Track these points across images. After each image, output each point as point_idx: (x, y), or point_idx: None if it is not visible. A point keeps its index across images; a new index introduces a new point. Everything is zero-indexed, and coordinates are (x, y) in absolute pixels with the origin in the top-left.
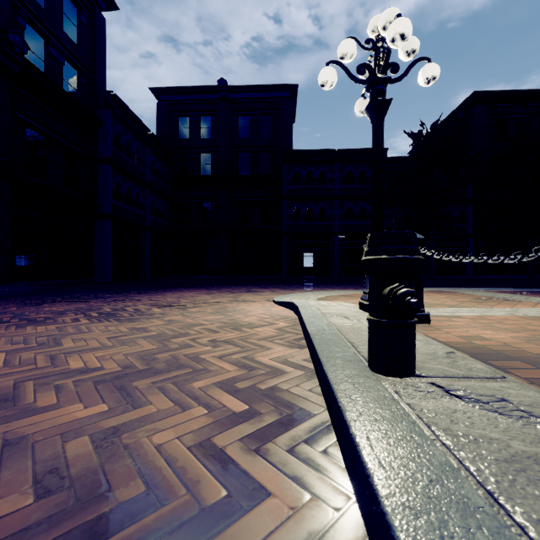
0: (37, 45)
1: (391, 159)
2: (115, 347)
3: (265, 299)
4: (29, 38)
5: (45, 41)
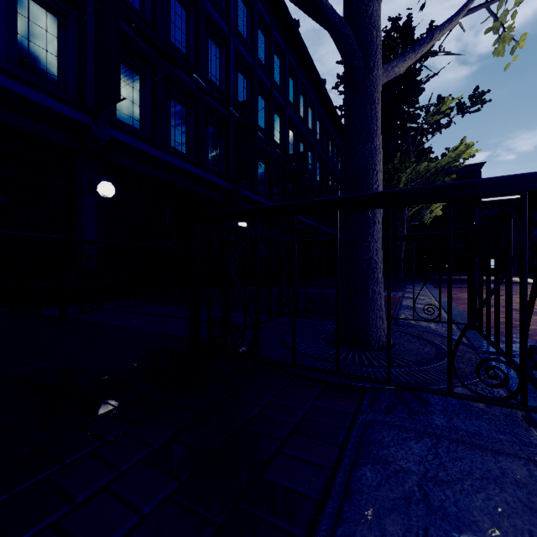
0: None
1: None
2: None
3: None
4: None
5: None
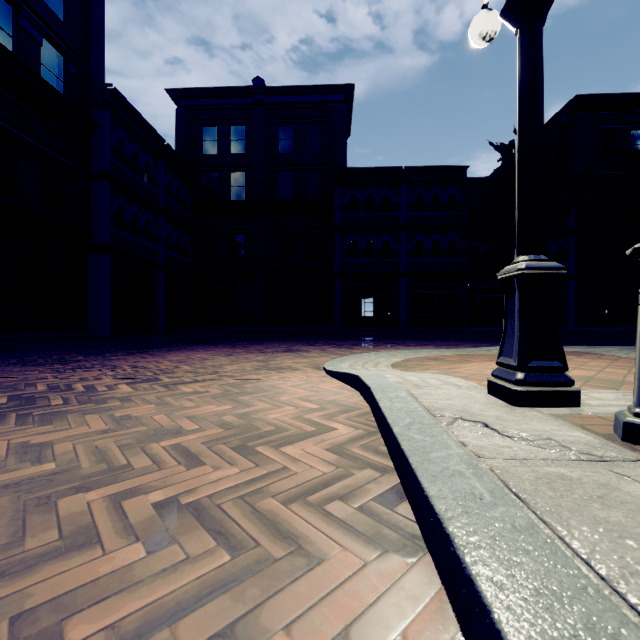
0: (2, 15)
1: (472, 181)
2: None
3: (311, 365)
4: None
5: (14, 10)
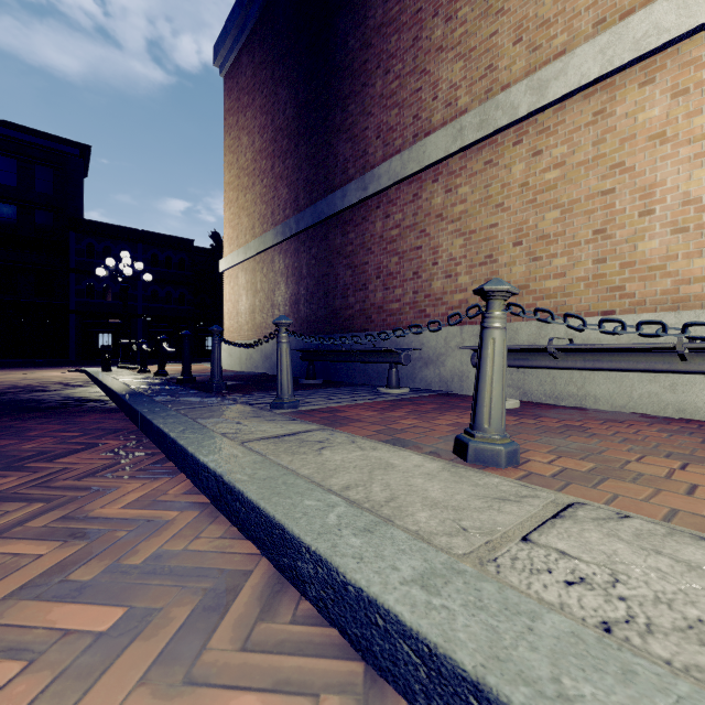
0: None
1: (201, 249)
2: (3, 379)
3: (61, 371)
4: None
5: None
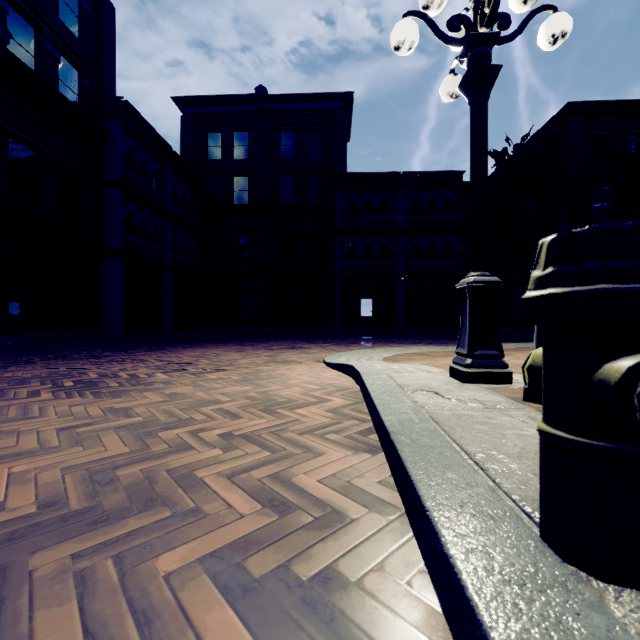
0: (25, 36)
1: (468, 185)
2: (59, 449)
3: (313, 360)
4: (15, 26)
5: (35, 31)
